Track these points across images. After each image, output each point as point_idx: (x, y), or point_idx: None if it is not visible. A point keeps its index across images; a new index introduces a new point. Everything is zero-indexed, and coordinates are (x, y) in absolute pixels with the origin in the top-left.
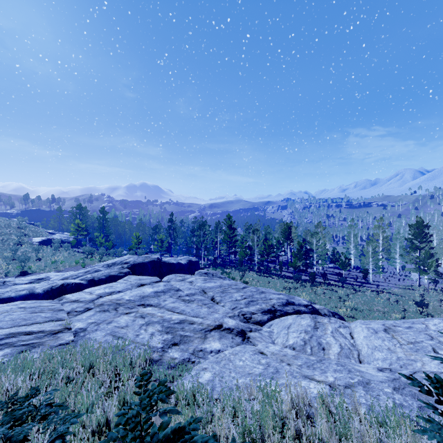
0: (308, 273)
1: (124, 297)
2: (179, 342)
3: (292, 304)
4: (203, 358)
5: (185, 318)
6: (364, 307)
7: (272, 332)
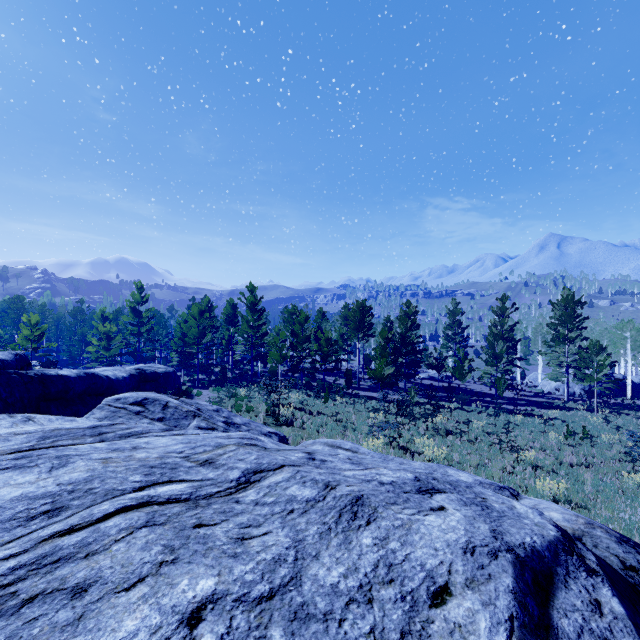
0: (393, 389)
1: None
2: None
3: (549, 584)
4: None
5: None
6: (549, 460)
7: None
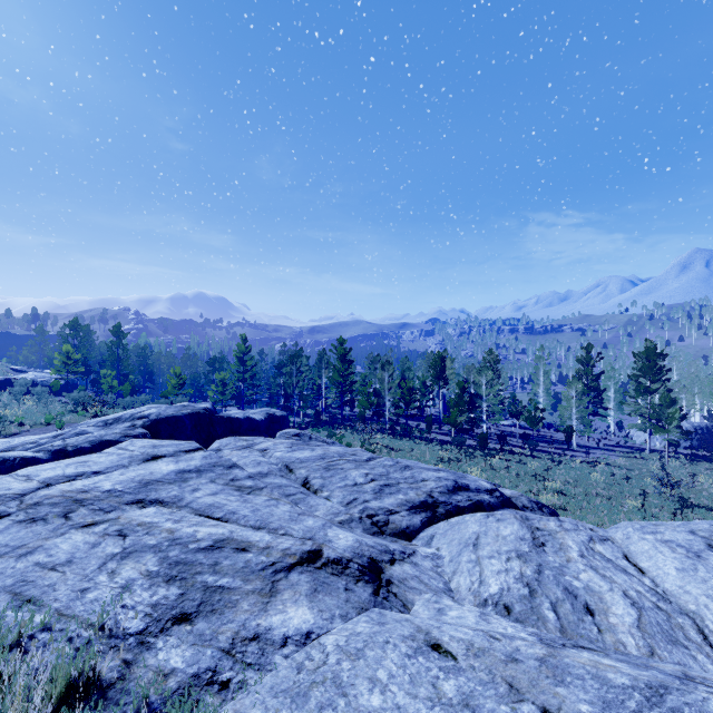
0: (473, 434)
1: (101, 484)
2: (196, 609)
3: (465, 490)
4: (259, 666)
5: (229, 533)
6: (576, 490)
7: (439, 557)
